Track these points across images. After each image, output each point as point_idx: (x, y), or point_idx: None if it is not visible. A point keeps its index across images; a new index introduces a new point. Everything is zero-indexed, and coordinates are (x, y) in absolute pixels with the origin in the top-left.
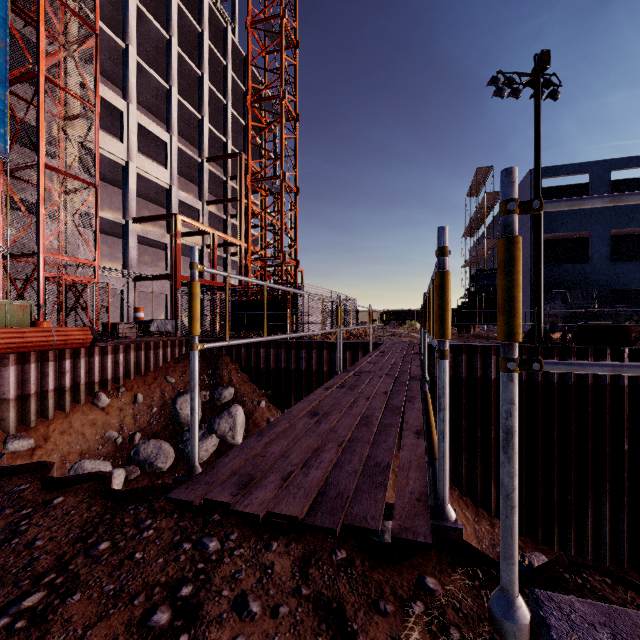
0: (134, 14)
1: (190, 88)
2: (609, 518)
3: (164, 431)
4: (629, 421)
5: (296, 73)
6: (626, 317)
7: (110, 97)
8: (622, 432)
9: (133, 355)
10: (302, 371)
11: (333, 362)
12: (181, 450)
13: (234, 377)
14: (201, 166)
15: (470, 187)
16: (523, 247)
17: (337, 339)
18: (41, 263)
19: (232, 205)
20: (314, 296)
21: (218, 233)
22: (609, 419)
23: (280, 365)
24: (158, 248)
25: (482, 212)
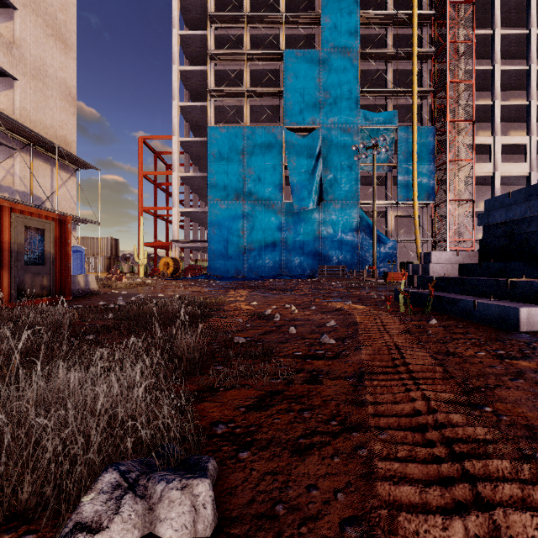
0: (498, 78)
1: None
2: None
3: None
4: None
5: None
6: None
7: (482, 140)
8: None
9: None
10: None
11: None
12: None
13: None
14: None
15: None
16: None
17: None
18: (448, 244)
19: None
20: None
21: None
22: None
23: None
24: None
25: None
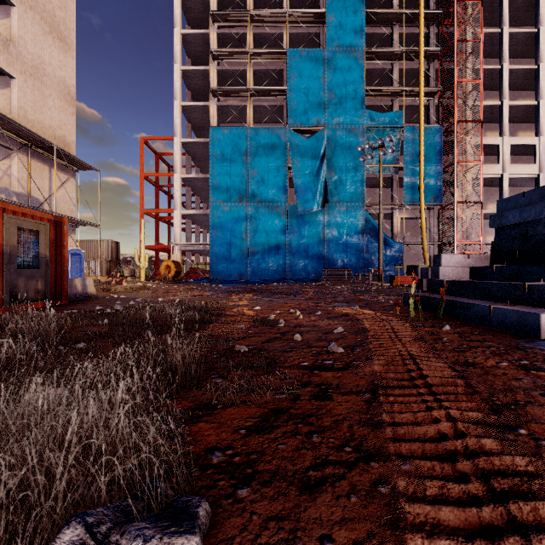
0: (507, 78)
1: None
2: None
3: None
4: None
5: None
6: None
7: (490, 141)
8: None
9: None
10: None
11: None
12: None
13: None
14: None
15: None
16: None
17: None
18: (455, 247)
19: None
20: None
21: None
22: None
23: None
24: None
25: None
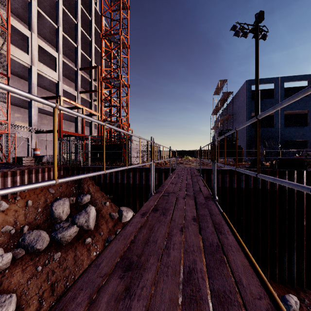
0: None
1: (71, 30)
2: (296, 261)
3: (44, 223)
4: (306, 209)
5: (128, 23)
6: (293, 154)
7: (20, 28)
8: (303, 215)
9: (27, 177)
10: (130, 184)
11: (148, 179)
12: (53, 237)
13: (91, 188)
14: (76, 72)
15: (215, 90)
16: (242, 119)
17: (151, 169)
18: None
19: (95, 95)
20: (132, 135)
21: (85, 108)
22: (296, 208)
23: (118, 181)
24: (52, 116)
25: (221, 102)
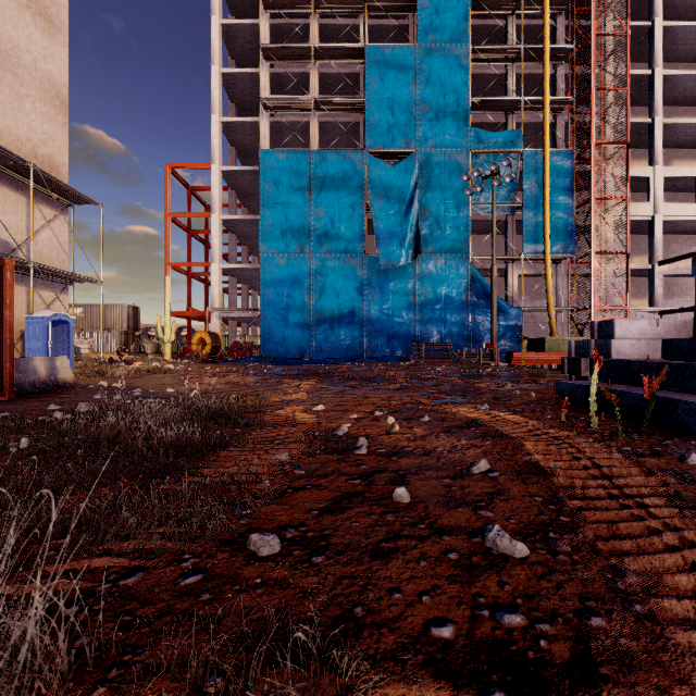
0: (659, 87)
1: None
2: None
3: None
4: None
5: None
6: None
7: (637, 172)
8: None
9: None
10: None
11: None
12: None
13: None
14: None
15: None
16: None
17: None
18: (592, 313)
19: None
20: None
21: None
22: None
23: None
24: (688, 277)
25: None
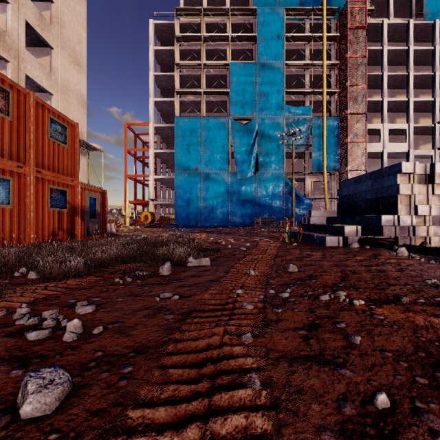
0: (386, 81)
1: (427, 82)
2: None
3: None
4: None
5: None
6: None
7: (374, 127)
8: None
9: None
10: None
11: None
12: None
13: None
14: (433, 128)
15: None
16: None
17: None
18: None
19: None
20: None
21: None
22: None
23: None
24: None
25: None
